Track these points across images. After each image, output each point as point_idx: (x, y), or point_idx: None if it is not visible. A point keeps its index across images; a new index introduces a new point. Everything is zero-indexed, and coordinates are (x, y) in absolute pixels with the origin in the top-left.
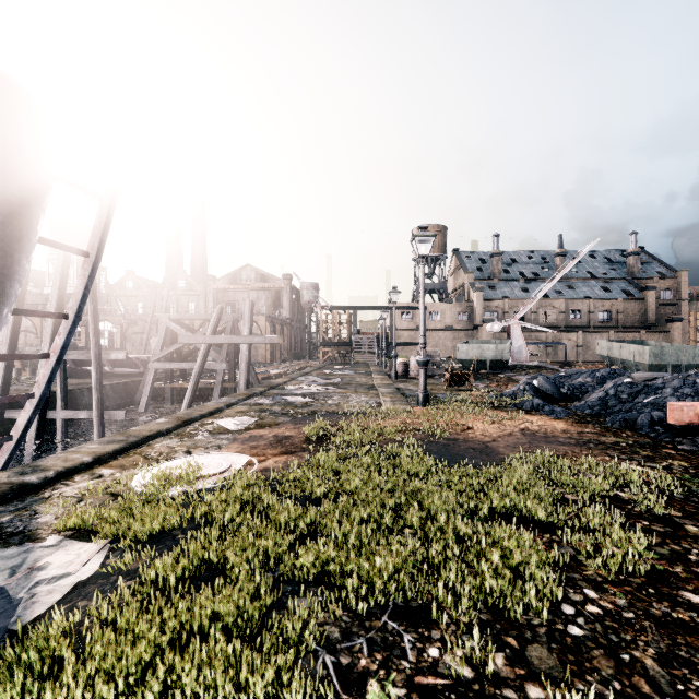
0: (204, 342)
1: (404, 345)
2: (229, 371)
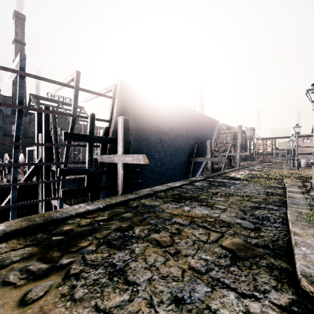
0: (227, 154)
1: (305, 154)
2: (228, 163)
